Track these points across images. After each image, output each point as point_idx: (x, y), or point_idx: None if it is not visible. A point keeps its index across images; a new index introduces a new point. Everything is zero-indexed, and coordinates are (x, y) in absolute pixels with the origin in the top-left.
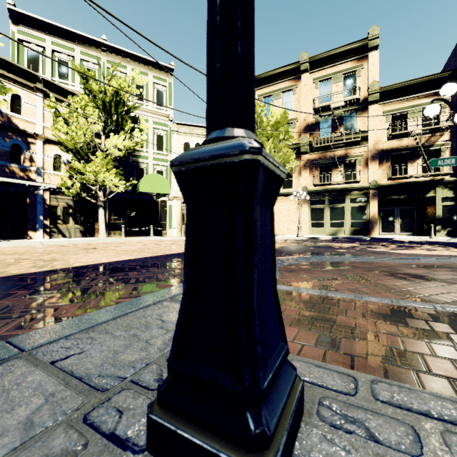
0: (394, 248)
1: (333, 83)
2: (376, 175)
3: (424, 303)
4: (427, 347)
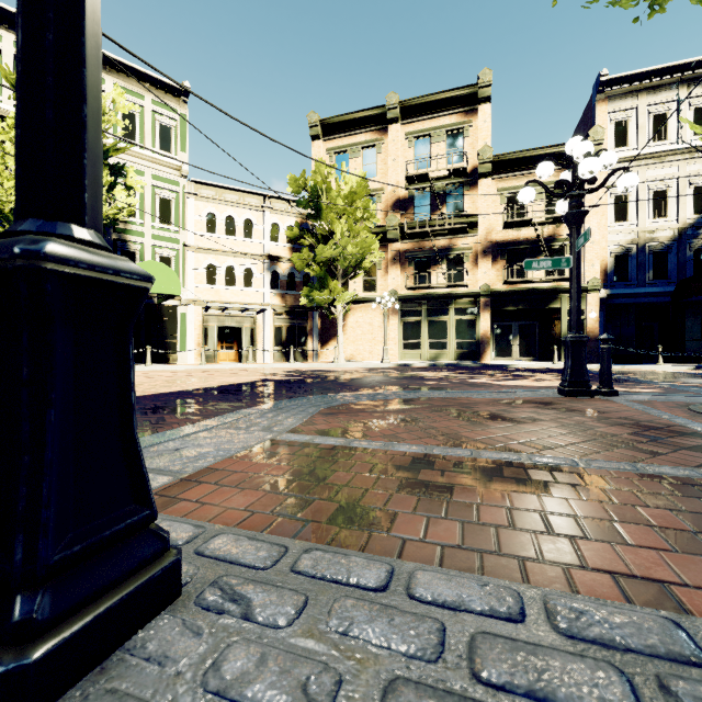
0: (501, 378)
1: (432, 143)
2: (489, 277)
3: (463, 450)
4: (420, 503)
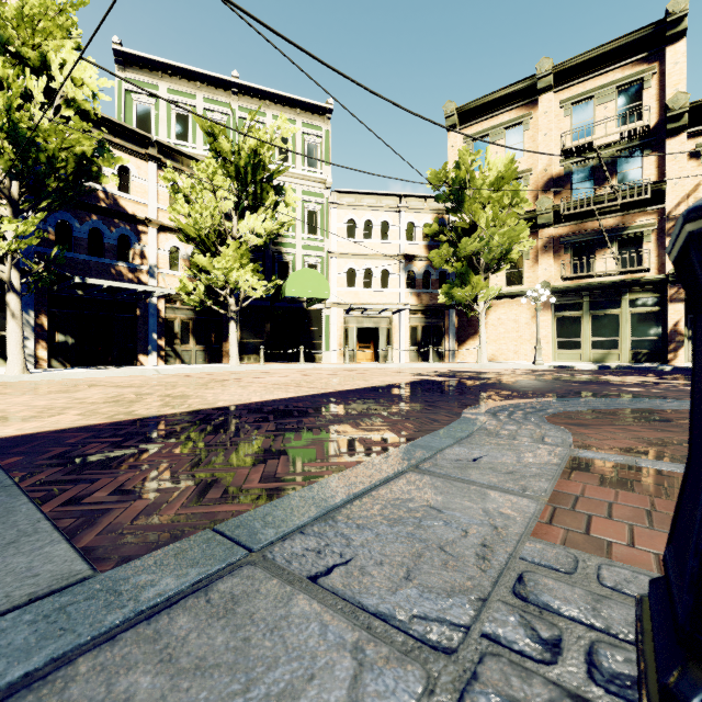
0: None
1: (597, 105)
2: None
3: None
4: None
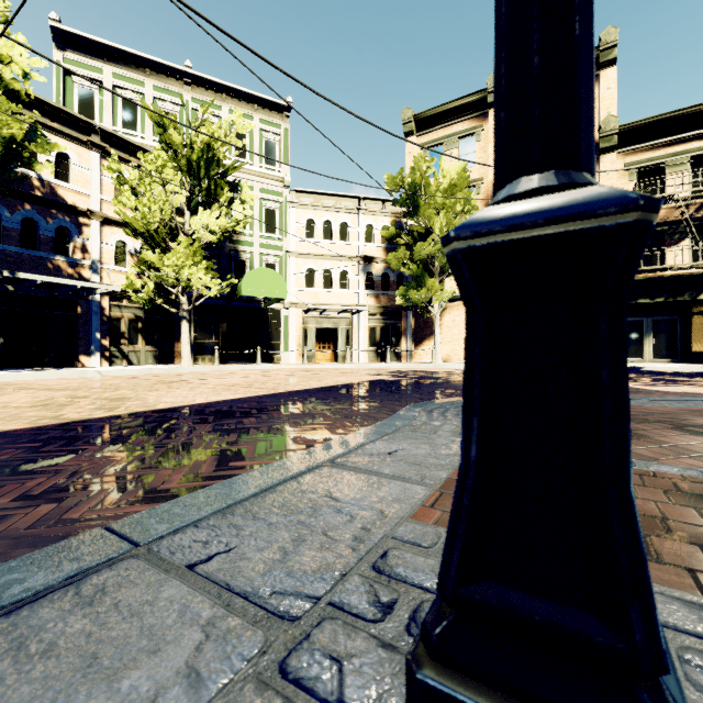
0: (650, 383)
1: None
2: None
3: None
4: None
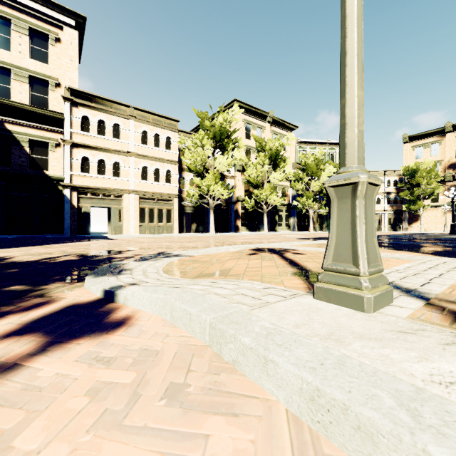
0: None
1: None
2: None
3: None
4: None
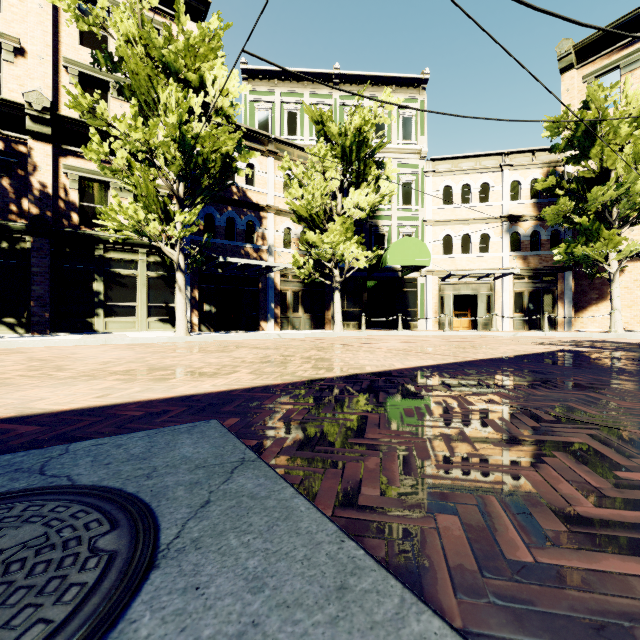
0: None
1: None
2: None
3: None
4: None
